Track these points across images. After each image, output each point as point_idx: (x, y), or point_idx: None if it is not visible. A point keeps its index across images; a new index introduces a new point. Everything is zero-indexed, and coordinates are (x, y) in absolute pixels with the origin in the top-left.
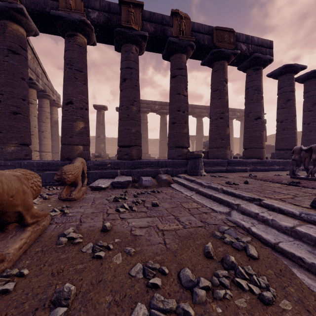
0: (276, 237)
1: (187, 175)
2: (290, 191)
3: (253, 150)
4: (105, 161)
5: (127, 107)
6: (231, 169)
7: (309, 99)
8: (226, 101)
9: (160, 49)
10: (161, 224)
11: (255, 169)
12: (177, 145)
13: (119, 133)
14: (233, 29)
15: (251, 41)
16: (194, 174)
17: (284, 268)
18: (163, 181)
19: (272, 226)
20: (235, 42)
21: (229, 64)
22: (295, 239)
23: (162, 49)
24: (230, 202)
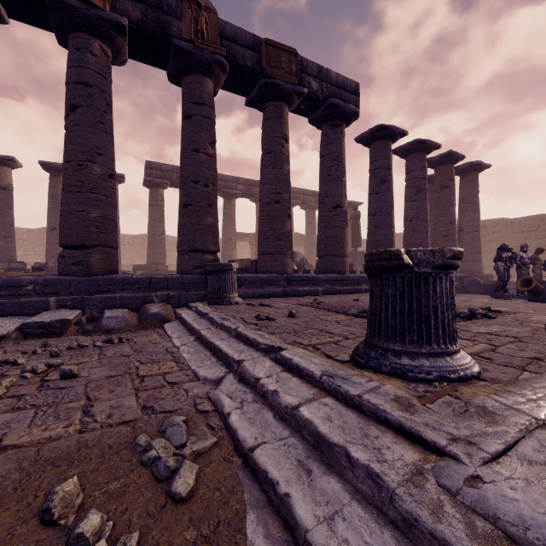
0: (263, 431)
1: (206, 304)
2: (347, 329)
3: (330, 259)
4: (20, 277)
5: (80, 165)
6: (291, 291)
7: (412, 183)
8: (285, 174)
9: (162, 60)
10: (25, 428)
11: (331, 290)
12: (193, 247)
13: (61, 218)
14: (295, 50)
15: (326, 76)
16: (217, 301)
17: (231, 516)
18: (151, 317)
19: (271, 406)
20: (299, 73)
21: (294, 112)
22: (292, 434)
23: (166, 60)
24: (231, 356)
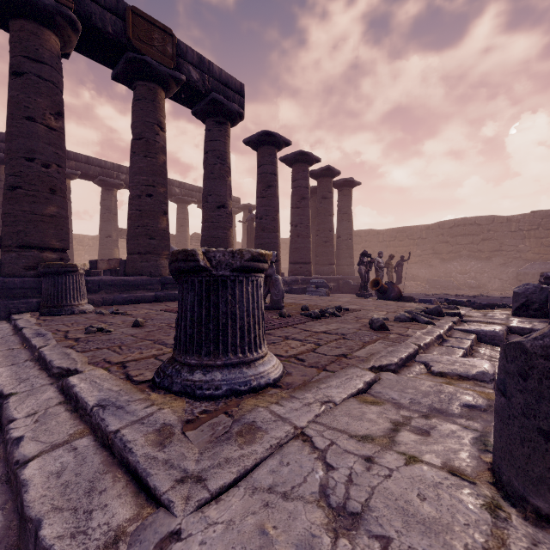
0: None
1: (36, 315)
2: None
3: None
4: None
5: None
6: (165, 296)
7: (297, 191)
8: (160, 165)
9: None
10: None
11: None
12: (24, 242)
13: None
14: (171, 31)
15: (208, 69)
16: (52, 310)
17: None
18: None
19: (7, 461)
20: (175, 57)
21: (174, 99)
22: (4, 504)
23: None
24: (0, 390)
